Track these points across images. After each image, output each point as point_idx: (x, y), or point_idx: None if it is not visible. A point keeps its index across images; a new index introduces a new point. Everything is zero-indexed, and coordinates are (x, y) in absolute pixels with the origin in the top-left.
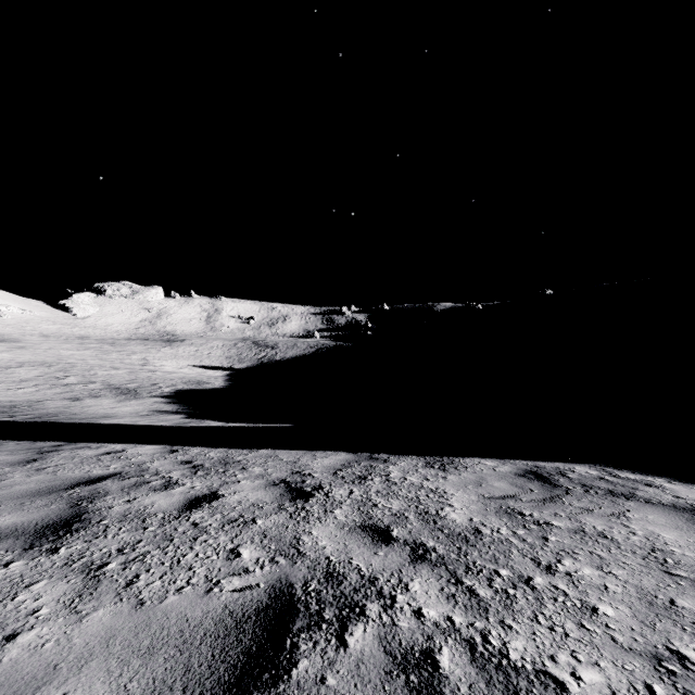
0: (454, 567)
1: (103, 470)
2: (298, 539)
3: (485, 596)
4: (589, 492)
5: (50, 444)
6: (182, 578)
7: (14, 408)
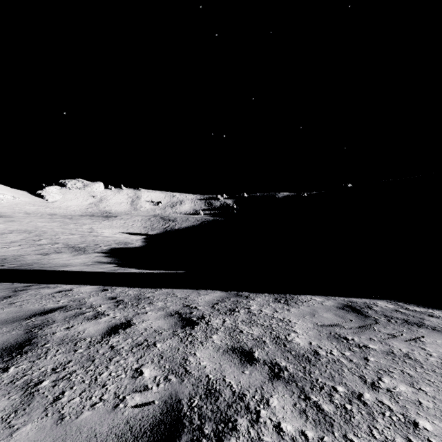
0: (302, 384)
1: (54, 304)
2: (185, 359)
3: (329, 411)
4: (390, 321)
5: (23, 285)
6: (97, 394)
7: (5, 260)
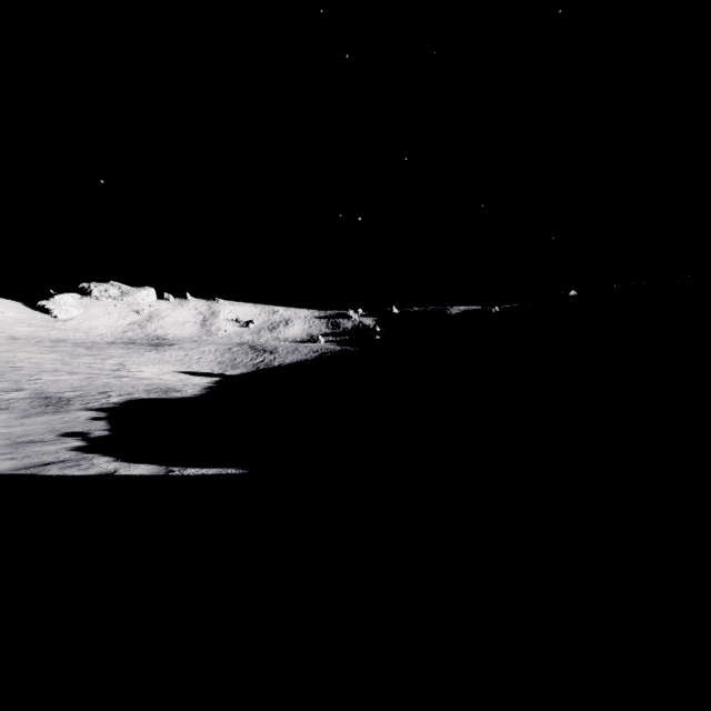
0: None
1: None
2: None
3: None
4: None
5: None
6: None
7: None
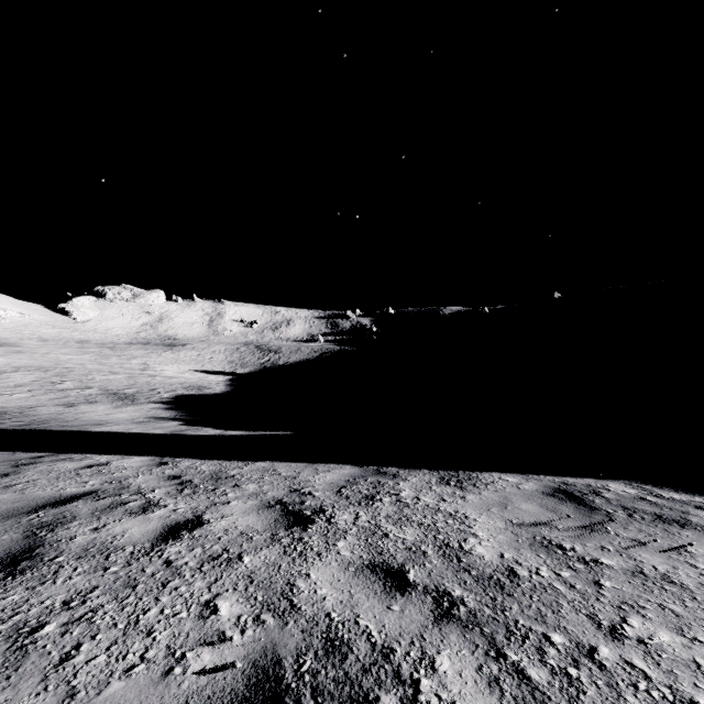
0: (491, 630)
1: (78, 488)
2: (291, 585)
3: (540, 681)
4: (633, 517)
5: (30, 455)
6: (136, 649)
7: (4, 415)
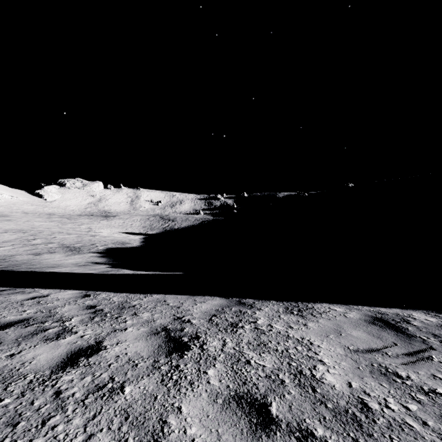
0: None
1: (16, 316)
2: (163, 422)
3: None
4: None
5: None
6: None
7: None
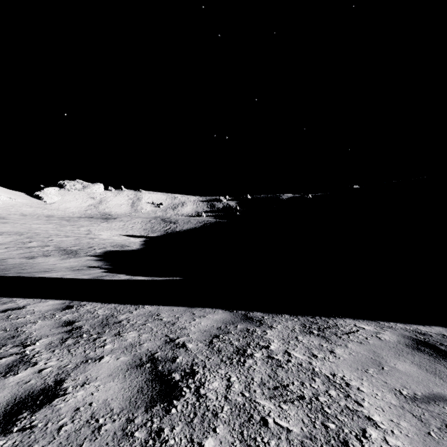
0: None
1: None
2: None
3: None
4: None
5: None
6: None
7: None
